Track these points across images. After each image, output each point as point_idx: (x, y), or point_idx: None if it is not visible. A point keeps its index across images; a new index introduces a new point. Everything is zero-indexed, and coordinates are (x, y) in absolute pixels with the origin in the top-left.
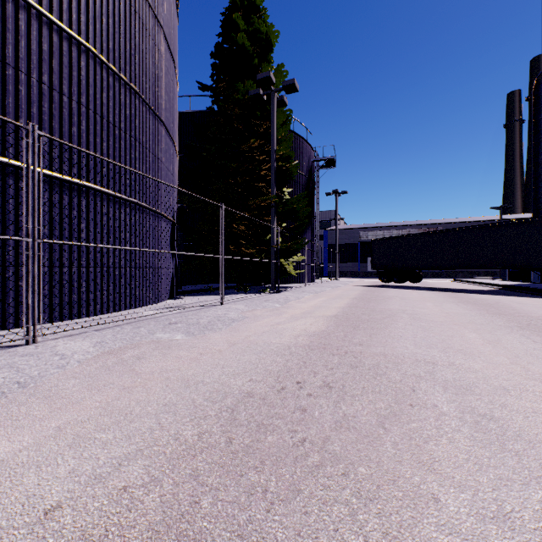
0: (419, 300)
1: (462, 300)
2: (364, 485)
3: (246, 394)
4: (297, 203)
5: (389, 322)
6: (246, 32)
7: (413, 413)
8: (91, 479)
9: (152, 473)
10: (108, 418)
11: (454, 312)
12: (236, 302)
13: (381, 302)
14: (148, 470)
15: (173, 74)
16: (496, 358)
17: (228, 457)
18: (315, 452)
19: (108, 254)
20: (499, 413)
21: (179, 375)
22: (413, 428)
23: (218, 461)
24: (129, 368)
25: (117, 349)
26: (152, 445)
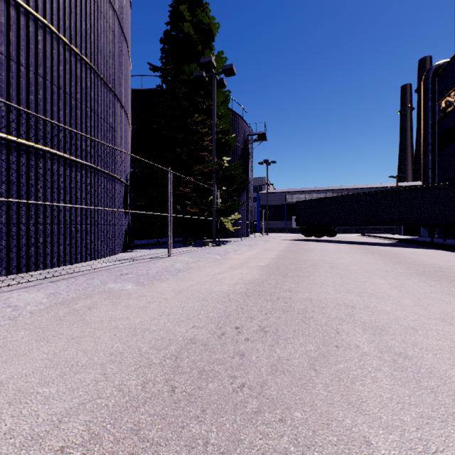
0: (335, 251)
1: (369, 251)
2: (301, 431)
3: (189, 340)
4: (235, 170)
5: (312, 270)
6: (191, 22)
7: (339, 354)
8: (28, 440)
9: (93, 430)
10: (54, 370)
11: (364, 262)
12: (182, 255)
13: (305, 254)
14: (89, 426)
15: (126, 54)
16: (403, 301)
17: (170, 408)
18: (253, 398)
19: (65, 212)
20: (411, 352)
21: (127, 324)
22: (341, 368)
23: (160, 413)
24: (80, 318)
25: (70, 299)
26: (95, 397)
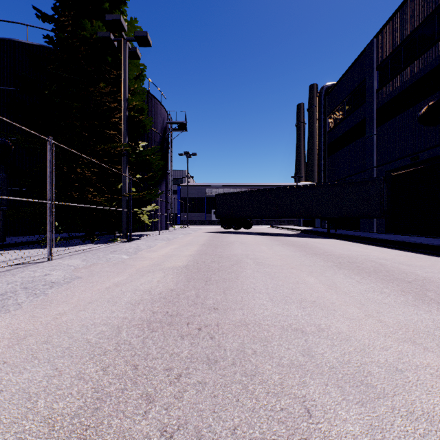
0: (255, 244)
1: (284, 242)
2: None
3: None
4: (151, 156)
5: (238, 270)
6: None
7: None
8: None
9: None
10: None
11: (285, 255)
12: (73, 256)
13: (226, 248)
14: None
15: None
16: (350, 310)
17: None
18: None
19: None
20: None
21: None
22: None
23: None
24: None
25: None
26: None
